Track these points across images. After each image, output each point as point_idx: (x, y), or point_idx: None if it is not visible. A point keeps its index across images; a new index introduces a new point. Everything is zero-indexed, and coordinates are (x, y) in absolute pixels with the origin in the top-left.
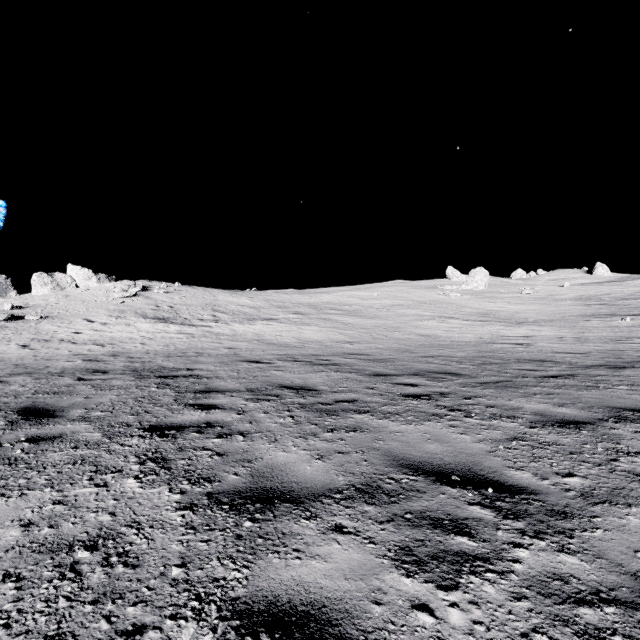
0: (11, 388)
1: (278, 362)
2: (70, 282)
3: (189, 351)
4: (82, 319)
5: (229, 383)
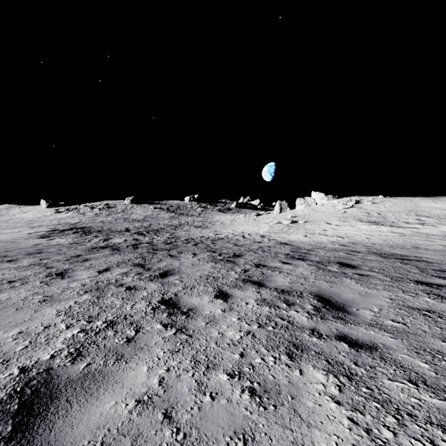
0: (321, 254)
1: None
2: (313, 201)
3: (406, 245)
4: (324, 222)
5: None
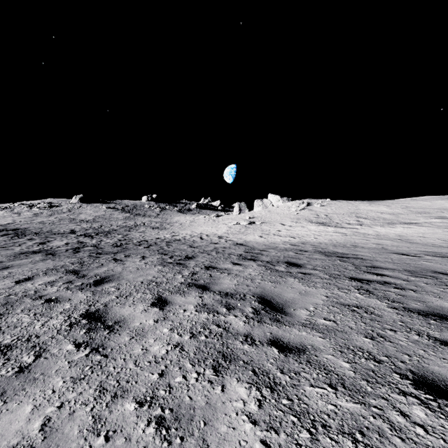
0: (273, 254)
1: (426, 256)
2: (269, 203)
3: (346, 244)
4: (279, 223)
5: (387, 265)
